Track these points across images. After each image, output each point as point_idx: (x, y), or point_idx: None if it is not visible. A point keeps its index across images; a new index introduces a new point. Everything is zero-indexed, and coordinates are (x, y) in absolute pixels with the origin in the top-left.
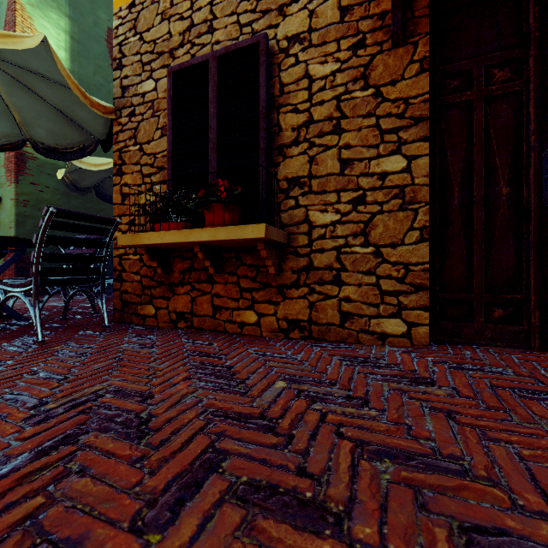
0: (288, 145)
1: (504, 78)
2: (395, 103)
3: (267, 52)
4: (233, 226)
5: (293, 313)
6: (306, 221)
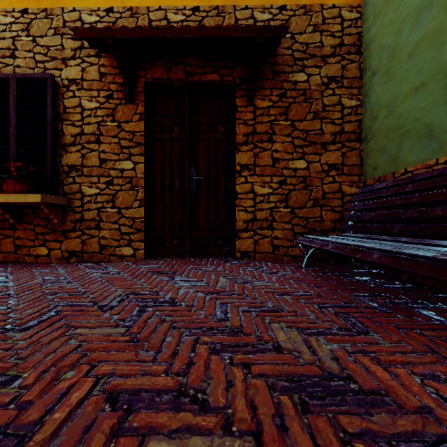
0: (69, 145)
1: (178, 131)
2: (128, 133)
3: (53, 86)
4: (19, 194)
5: (72, 247)
6: (80, 192)
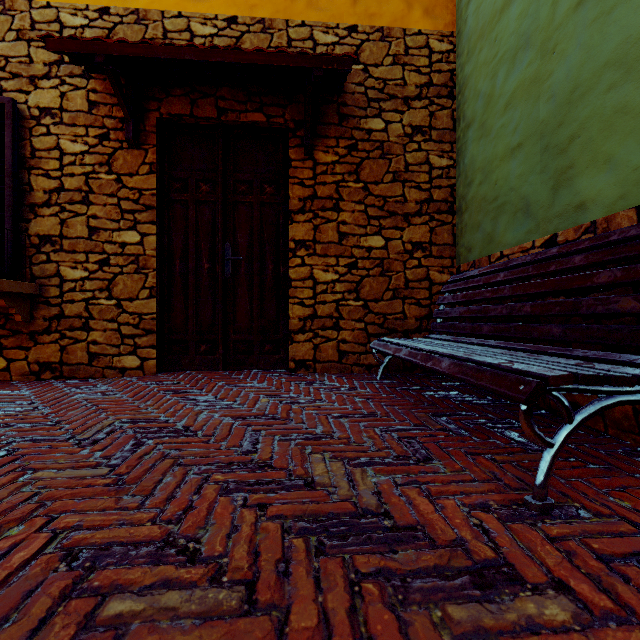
0: (40, 206)
1: (207, 190)
2: (132, 190)
3: (14, 116)
4: None
5: (45, 357)
6: (57, 275)
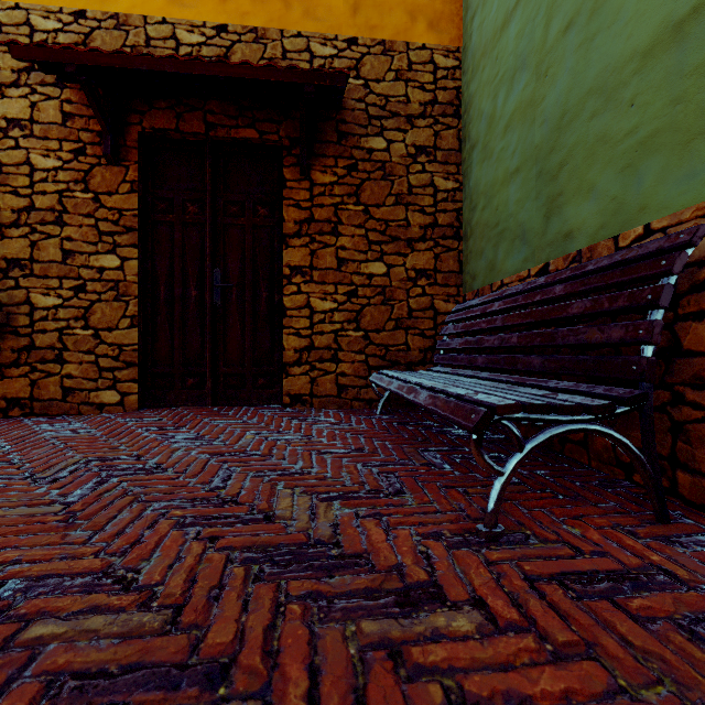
0: (8, 226)
1: (195, 212)
2: (111, 211)
3: None
4: None
5: (13, 392)
6: (27, 302)
